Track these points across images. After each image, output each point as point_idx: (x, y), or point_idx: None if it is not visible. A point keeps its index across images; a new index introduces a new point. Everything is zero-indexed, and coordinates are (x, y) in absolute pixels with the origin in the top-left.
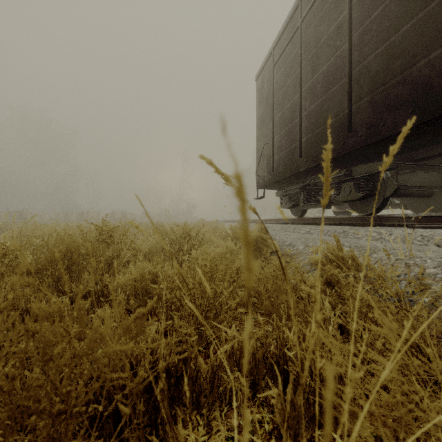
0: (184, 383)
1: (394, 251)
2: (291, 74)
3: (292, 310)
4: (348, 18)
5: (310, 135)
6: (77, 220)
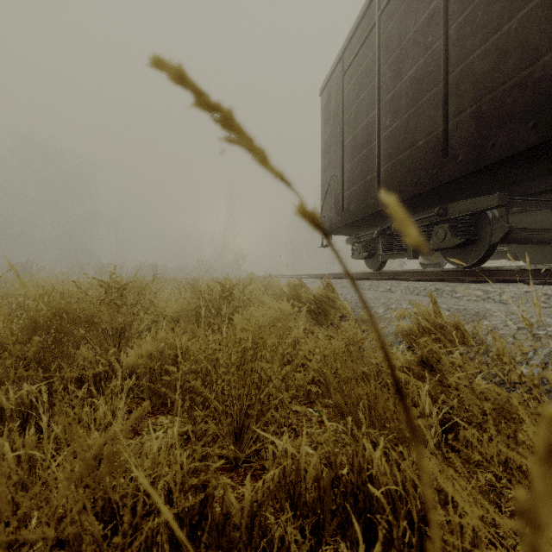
0: (202, 536)
1: (513, 317)
2: (367, 84)
3: (436, 543)
4: (443, 4)
5: (391, 163)
6: (94, 275)
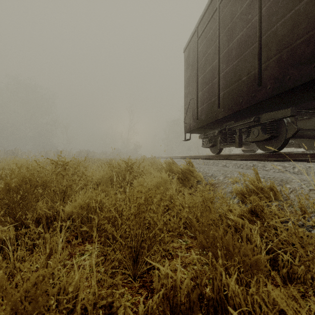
0: None
1: (305, 182)
2: (211, 45)
3: None
4: None
5: (226, 90)
6: (54, 157)
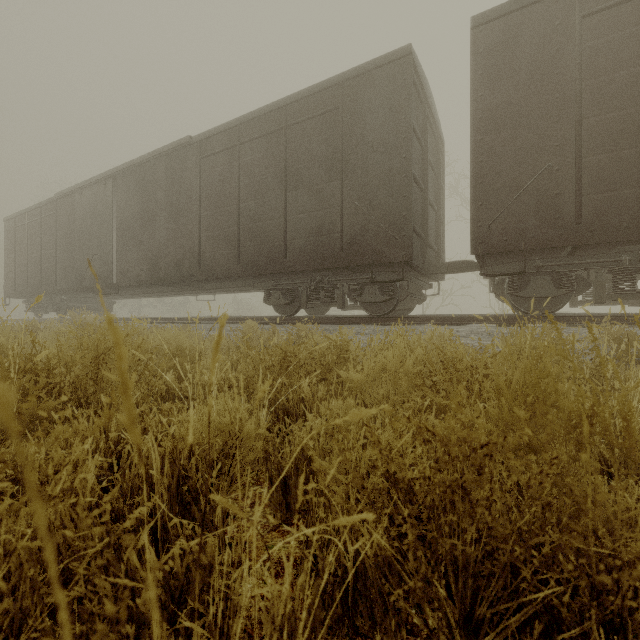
0: None
1: None
2: (24, 243)
3: None
4: (41, 245)
5: (31, 280)
6: None
